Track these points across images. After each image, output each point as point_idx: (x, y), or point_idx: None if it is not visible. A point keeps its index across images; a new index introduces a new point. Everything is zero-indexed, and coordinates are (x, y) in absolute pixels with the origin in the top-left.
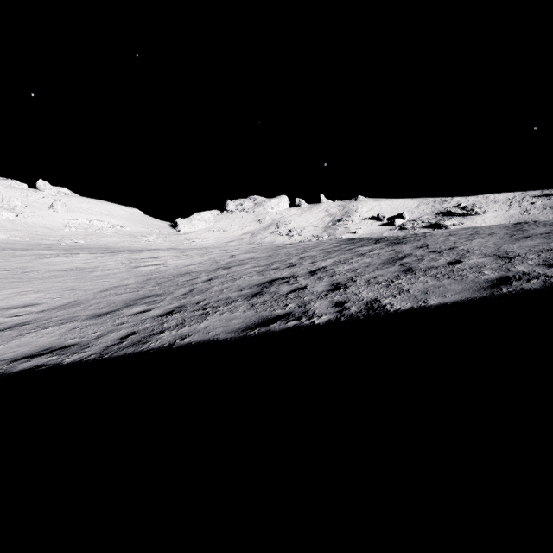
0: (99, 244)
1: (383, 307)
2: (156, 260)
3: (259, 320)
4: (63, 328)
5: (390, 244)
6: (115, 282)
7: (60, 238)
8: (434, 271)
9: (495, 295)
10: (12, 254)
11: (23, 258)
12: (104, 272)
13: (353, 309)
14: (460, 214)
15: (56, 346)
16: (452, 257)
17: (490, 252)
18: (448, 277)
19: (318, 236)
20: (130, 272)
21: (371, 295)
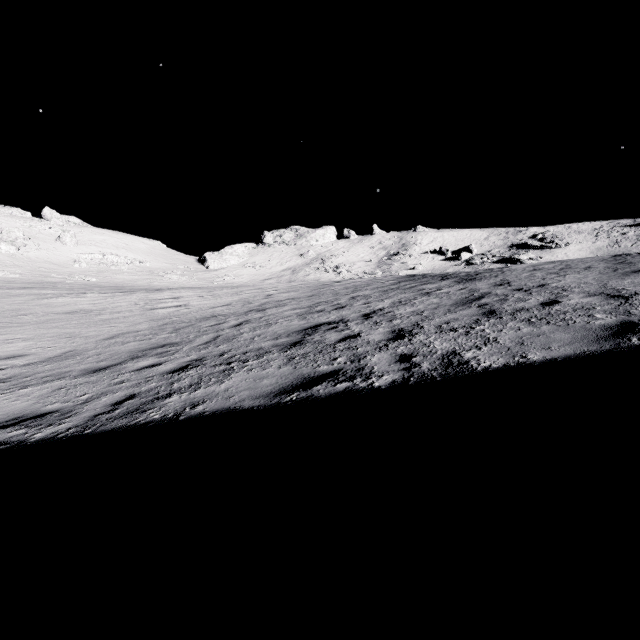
0: (114, 282)
1: (466, 363)
2: (177, 301)
3: (298, 381)
4: (46, 388)
5: (460, 281)
6: (124, 328)
7: (69, 275)
8: (525, 315)
9: (624, 347)
10: (6, 294)
11: (19, 299)
12: (112, 315)
13: (425, 366)
14: (537, 247)
15: (29, 415)
16: (545, 296)
17: (594, 290)
18: (548, 323)
19: (370, 272)
20: (144, 315)
21: (446, 345)
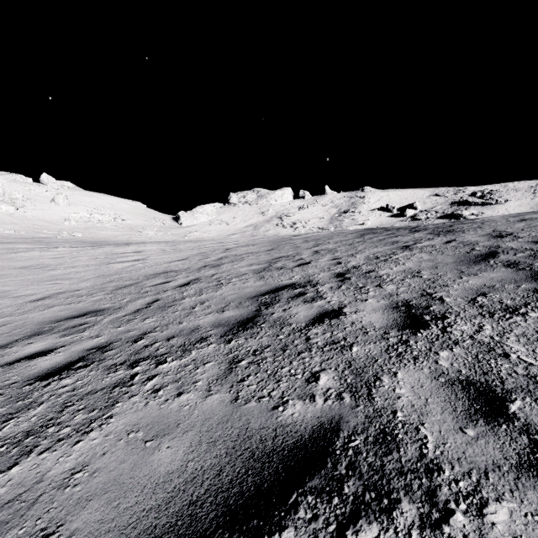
0: (97, 237)
1: None
2: (138, 255)
3: (234, 471)
4: None
5: (437, 233)
6: (66, 286)
7: (58, 231)
8: None
9: None
10: None
11: None
12: (65, 270)
13: None
14: (478, 204)
15: None
16: None
17: None
18: None
19: (324, 228)
20: (96, 270)
21: None
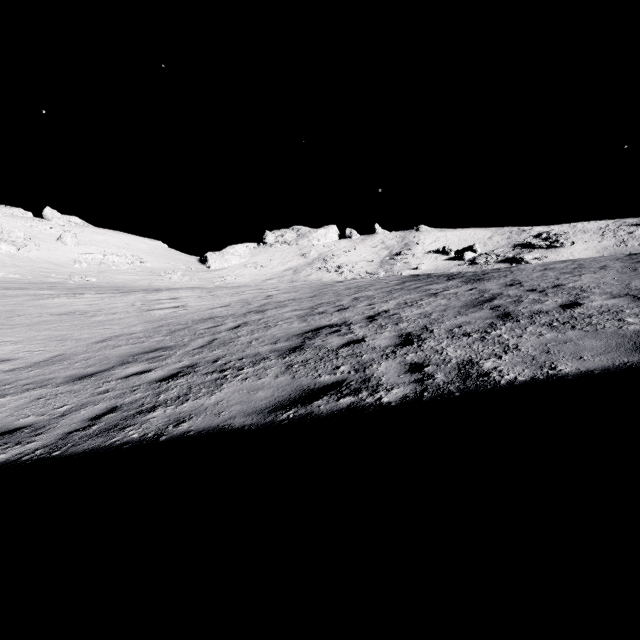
0: (114, 282)
1: (486, 375)
2: (175, 301)
3: (297, 394)
4: (24, 398)
5: (468, 282)
6: (118, 330)
7: (69, 275)
8: (545, 318)
9: None
10: (2, 294)
11: (14, 299)
12: (107, 317)
13: (440, 378)
14: (542, 246)
15: None
16: (563, 297)
17: (618, 291)
18: (573, 327)
19: (373, 272)
20: (140, 317)
21: (461, 353)
